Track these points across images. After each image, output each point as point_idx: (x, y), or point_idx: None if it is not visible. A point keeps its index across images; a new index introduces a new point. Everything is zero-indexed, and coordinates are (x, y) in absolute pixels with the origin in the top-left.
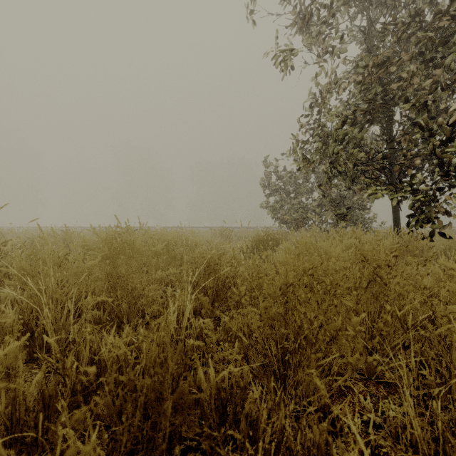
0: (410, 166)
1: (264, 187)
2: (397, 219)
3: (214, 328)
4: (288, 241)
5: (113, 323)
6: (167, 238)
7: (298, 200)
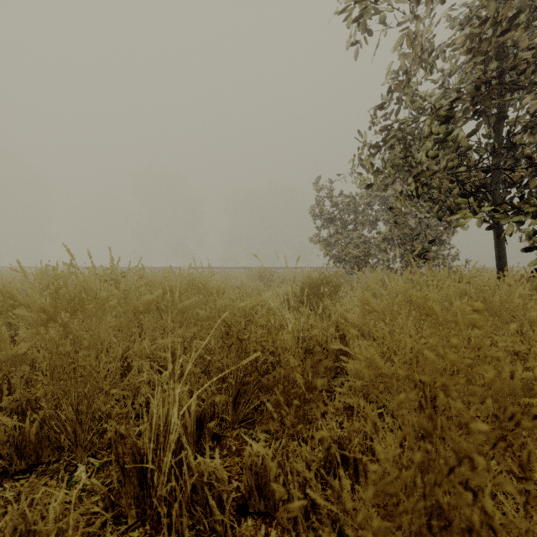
0: (536, 175)
1: (315, 217)
2: (502, 255)
3: (236, 446)
4: (348, 285)
5: (50, 441)
6: (172, 283)
7: (359, 233)
